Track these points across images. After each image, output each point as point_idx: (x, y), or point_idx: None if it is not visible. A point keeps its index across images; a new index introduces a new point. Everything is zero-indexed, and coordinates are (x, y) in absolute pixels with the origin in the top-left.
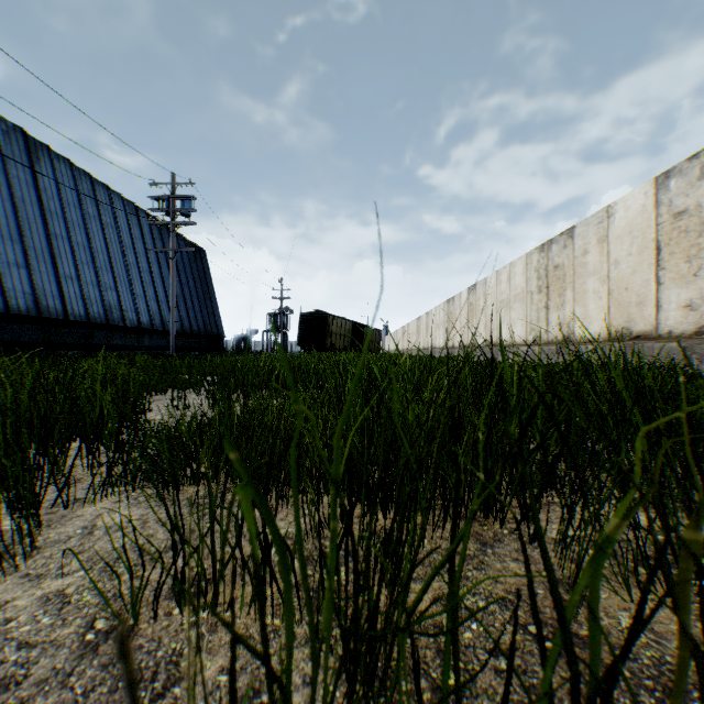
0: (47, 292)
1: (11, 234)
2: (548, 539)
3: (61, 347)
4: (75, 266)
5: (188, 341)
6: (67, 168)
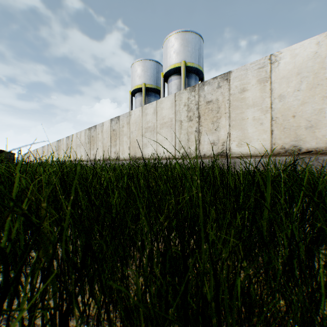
0: None
1: None
2: None
3: None
4: None
5: None
6: None
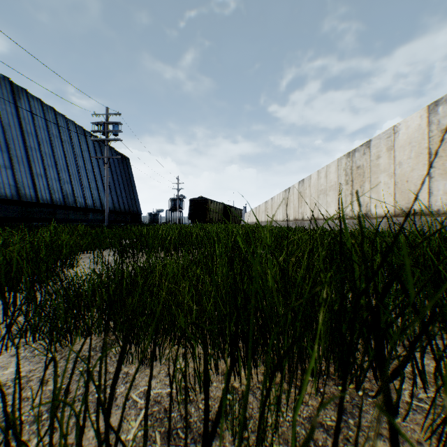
0: (25, 184)
1: (1, 147)
2: (403, 404)
3: (34, 220)
4: (43, 168)
5: (118, 216)
6: (39, 104)
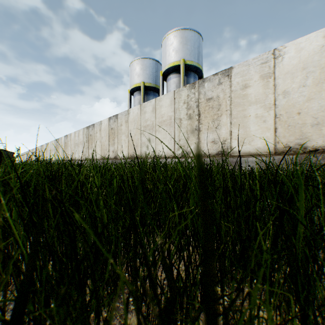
0: None
1: None
2: None
3: None
4: None
5: None
6: None
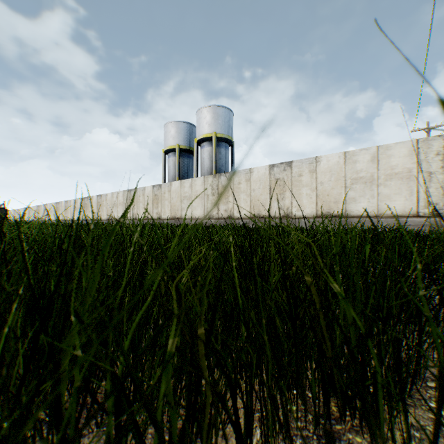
0: None
1: None
2: None
3: None
4: None
5: None
6: None
